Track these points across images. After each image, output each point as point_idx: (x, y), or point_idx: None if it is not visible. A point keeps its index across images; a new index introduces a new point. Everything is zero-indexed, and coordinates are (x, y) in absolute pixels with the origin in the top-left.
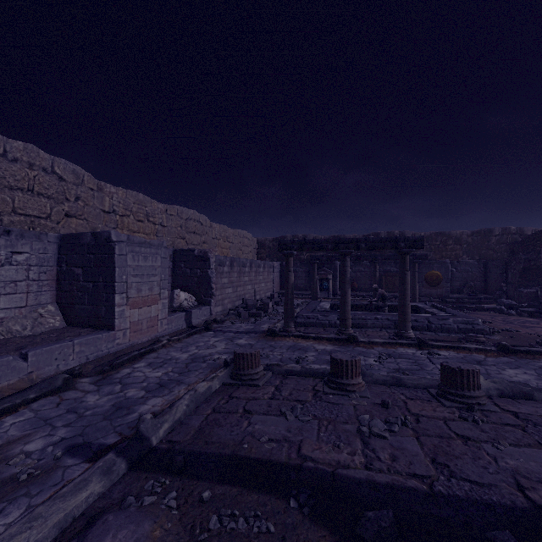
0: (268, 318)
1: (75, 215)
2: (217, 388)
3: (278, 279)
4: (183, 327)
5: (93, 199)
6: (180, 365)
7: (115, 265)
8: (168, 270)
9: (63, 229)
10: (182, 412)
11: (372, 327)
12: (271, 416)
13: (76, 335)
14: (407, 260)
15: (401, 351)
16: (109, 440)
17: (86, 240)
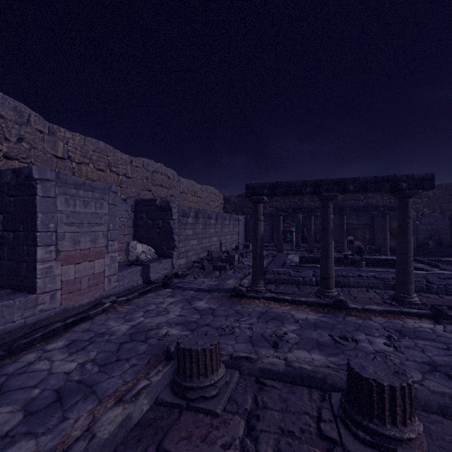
0: (234, 271)
1: (17, 157)
2: (144, 412)
3: (243, 232)
4: (138, 283)
5: (43, 142)
6: (111, 346)
7: (37, 209)
8: (130, 221)
9: None
10: None
11: (355, 286)
12: None
13: None
14: (410, 205)
15: (413, 326)
16: None
17: (6, 178)
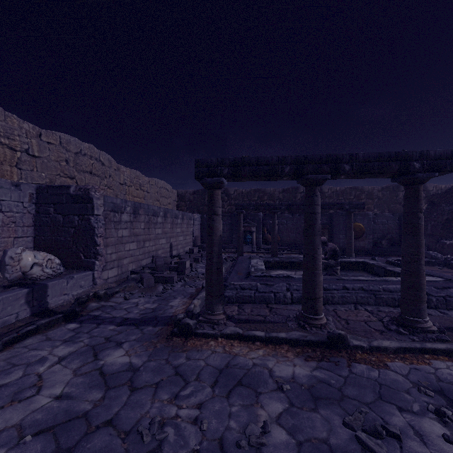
0: (184, 283)
1: None
2: None
3: (198, 232)
4: (21, 316)
5: None
6: None
7: None
8: (27, 217)
9: None
10: None
11: (341, 302)
12: None
13: None
14: (422, 193)
15: (452, 376)
16: None
17: None
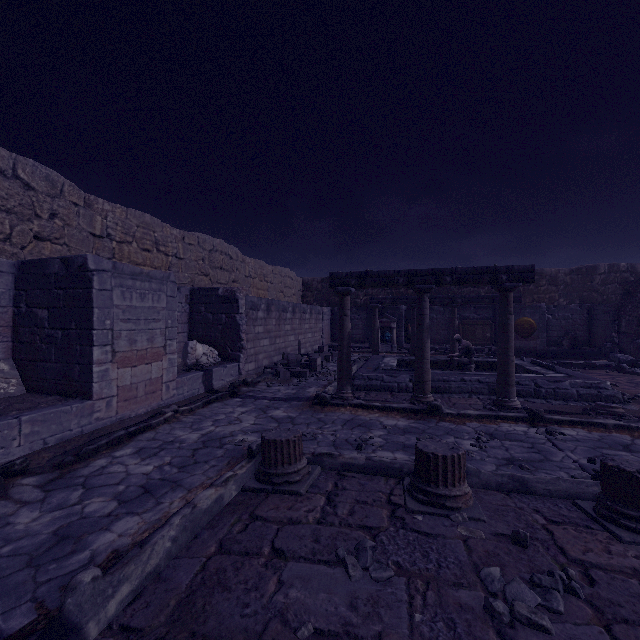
0: (316, 378)
1: (50, 238)
2: (233, 496)
3: (328, 329)
4: (200, 391)
5: (78, 218)
6: (184, 452)
7: (93, 304)
8: (184, 315)
9: (30, 256)
10: (162, 553)
11: (457, 392)
12: (319, 565)
13: (31, 408)
14: (511, 299)
15: (507, 429)
16: (13, 623)
17: (53, 268)
